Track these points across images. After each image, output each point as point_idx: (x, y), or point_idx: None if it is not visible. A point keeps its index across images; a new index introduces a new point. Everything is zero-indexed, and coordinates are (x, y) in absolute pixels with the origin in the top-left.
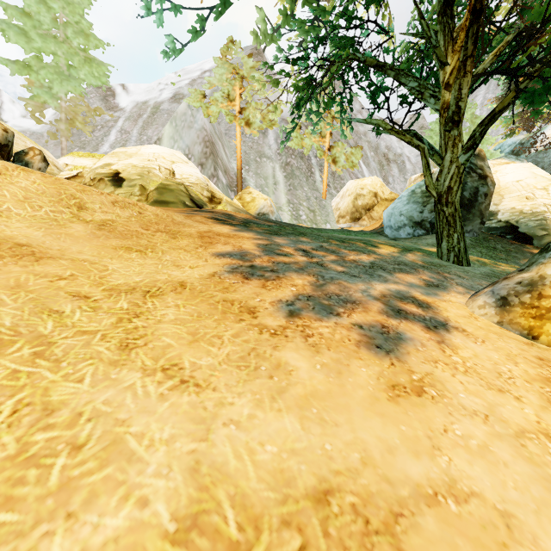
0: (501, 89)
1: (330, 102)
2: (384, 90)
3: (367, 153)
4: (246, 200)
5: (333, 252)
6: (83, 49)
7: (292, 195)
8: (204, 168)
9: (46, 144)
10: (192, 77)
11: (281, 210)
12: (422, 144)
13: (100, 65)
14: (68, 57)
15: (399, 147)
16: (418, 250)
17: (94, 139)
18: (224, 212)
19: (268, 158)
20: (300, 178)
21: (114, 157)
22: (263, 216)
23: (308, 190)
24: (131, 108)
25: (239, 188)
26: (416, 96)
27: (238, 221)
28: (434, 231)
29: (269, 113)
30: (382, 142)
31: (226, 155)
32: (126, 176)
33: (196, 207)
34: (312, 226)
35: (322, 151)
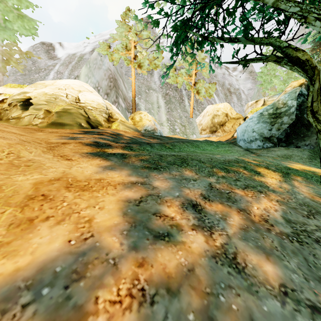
0: (310, 44)
1: (203, 40)
2: (249, 30)
3: (217, 88)
4: (137, 119)
5: (230, 200)
6: (16, 8)
7: (170, 115)
8: (109, 96)
9: (7, 80)
10: (105, 38)
11: (162, 125)
12: (317, 65)
13: (30, 21)
14: (4, 13)
15: (237, 84)
16: (293, 172)
17: (39, 78)
18: (114, 131)
19: (153, 90)
20: (175, 104)
21: (31, 87)
22: (148, 132)
23: (180, 112)
24: (65, 57)
25: (134, 111)
26: (298, 21)
27: (121, 143)
28: (280, 144)
29: (154, 59)
30: (226, 81)
31: (125, 88)
32: (34, 102)
33: (90, 127)
34: (184, 136)
35: (190, 85)
